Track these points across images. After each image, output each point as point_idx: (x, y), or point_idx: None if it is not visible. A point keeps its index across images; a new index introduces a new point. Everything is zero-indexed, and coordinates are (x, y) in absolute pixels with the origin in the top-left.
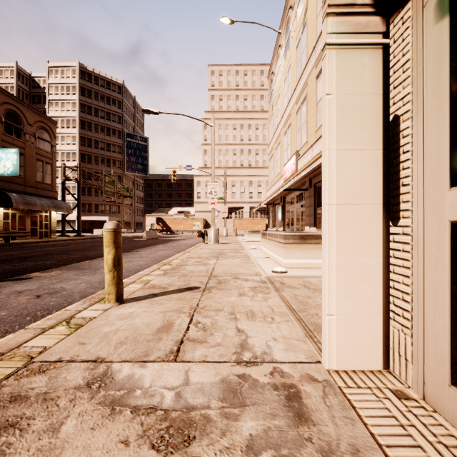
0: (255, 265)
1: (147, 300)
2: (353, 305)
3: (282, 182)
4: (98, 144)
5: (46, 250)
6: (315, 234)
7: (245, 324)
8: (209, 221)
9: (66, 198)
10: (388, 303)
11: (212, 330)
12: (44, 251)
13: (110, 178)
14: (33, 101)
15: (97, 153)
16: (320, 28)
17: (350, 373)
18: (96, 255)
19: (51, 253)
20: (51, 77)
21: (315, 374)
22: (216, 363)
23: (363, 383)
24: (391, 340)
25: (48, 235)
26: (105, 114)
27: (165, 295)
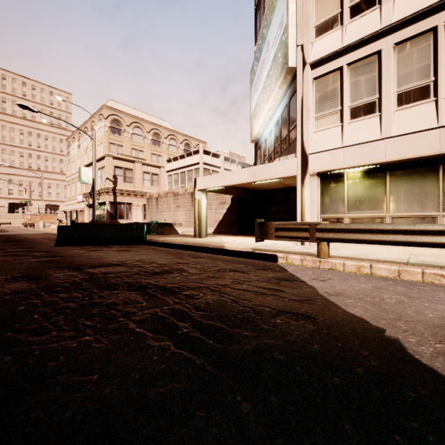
0: None
1: None
2: None
3: (76, 202)
4: None
5: None
6: None
7: None
8: None
9: None
10: None
11: None
12: None
13: None
14: None
15: None
16: None
17: None
18: (2, 231)
19: None
20: None
21: None
22: None
23: None
24: None
25: None
26: None
27: None
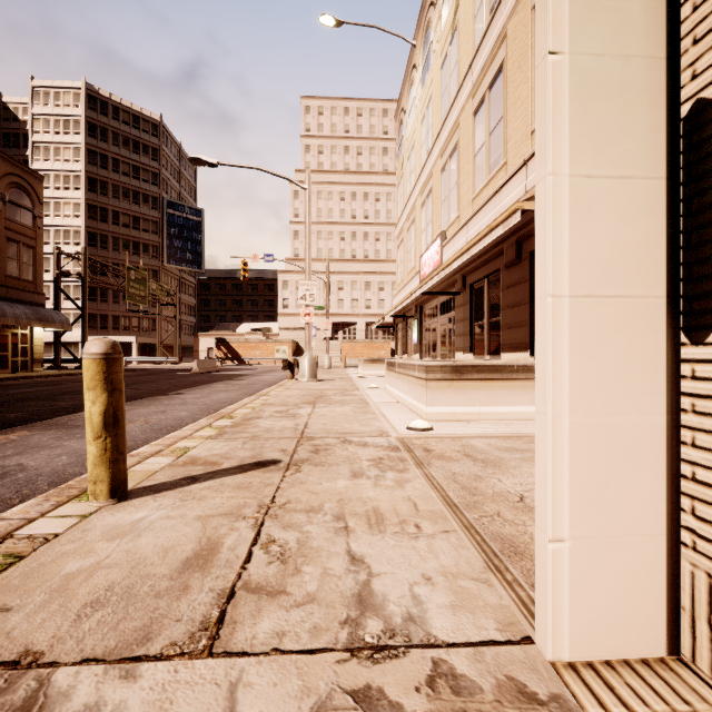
0: (379, 416)
1: (176, 490)
2: (605, 519)
3: (418, 282)
4: (119, 218)
5: (16, 394)
6: (477, 364)
7: (366, 542)
8: (302, 345)
9: (64, 305)
10: (677, 512)
11: (299, 559)
12: (13, 395)
13: (138, 274)
14: (5, 142)
15: (117, 233)
16: (481, 33)
17: (602, 669)
18: None
19: (23, 397)
20: (36, 104)
21: (528, 678)
22: (304, 656)
23: (639, 703)
24: (687, 593)
25: (29, 368)
26: (130, 169)
27: (213, 478)
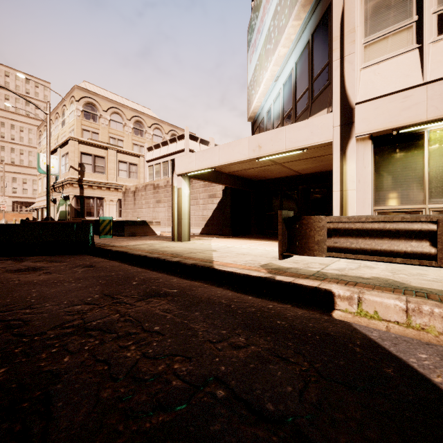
0: None
1: None
2: None
3: None
4: None
5: None
6: None
7: None
8: None
9: None
10: None
11: None
12: None
13: None
14: None
15: None
16: None
17: None
18: None
19: None
20: None
21: None
22: None
23: None
24: None
25: None
26: None
27: None
